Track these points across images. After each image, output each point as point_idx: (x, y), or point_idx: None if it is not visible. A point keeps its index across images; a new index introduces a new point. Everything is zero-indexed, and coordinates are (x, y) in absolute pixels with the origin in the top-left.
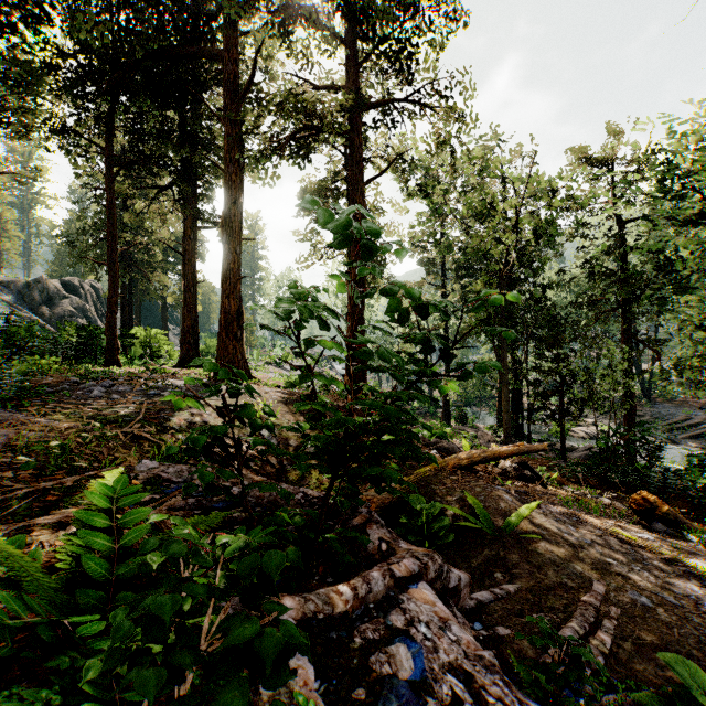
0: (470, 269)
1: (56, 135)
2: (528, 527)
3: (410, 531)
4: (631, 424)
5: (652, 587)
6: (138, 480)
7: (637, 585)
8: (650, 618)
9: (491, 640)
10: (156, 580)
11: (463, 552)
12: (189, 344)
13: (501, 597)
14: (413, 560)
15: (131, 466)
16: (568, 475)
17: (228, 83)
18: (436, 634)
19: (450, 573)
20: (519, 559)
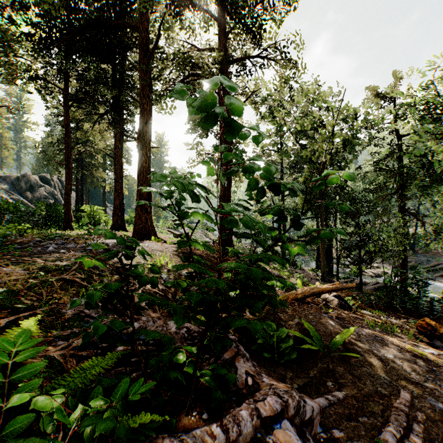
0: (298, 168)
1: (32, 80)
2: (348, 346)
3: (264, 347)
4: (404, 267)
5: None
6: (67, 315)
7: (432, 392)
8: None
9: (329, 441)
10: (44, 433)
11: (303, 364)
12: (118, 216)
13: (333, 402)
14: (275, 398)
15: (64, 303)
16: (365, 302)
17: (142, 45)
18: None
19: (305, 406)
20: (343, 371)
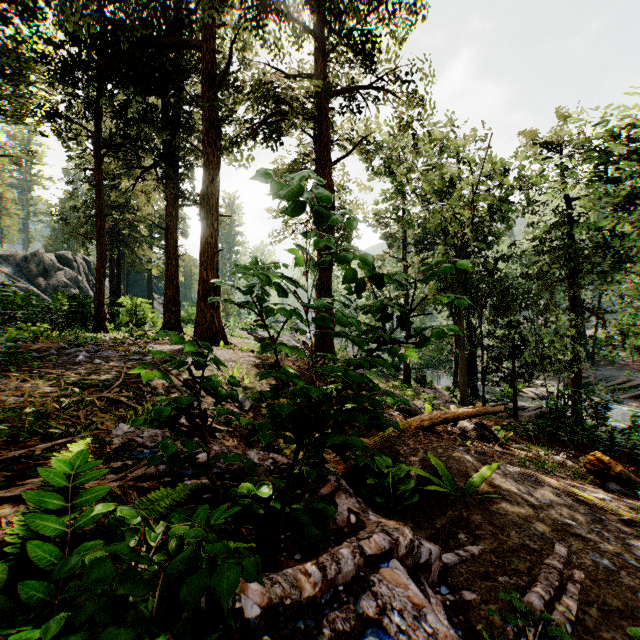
0: (428, 243)
1: (49, 120)
2: (489, 488)
3: (376, 491)
4: (578, 385)
5: (612, 549)
6: (113, 444)
7: (597, 546)
8: (613, 581)
9: (458, 605)
10: None
11: (428, 512)
12: (171, 312)
13: (466, 559)
14: (383, 536)
15: (108, 430)
16: (521, 434)
17: (206, 71)
18: (410, 625)
19: (421, 547)
20: (481, 520)
